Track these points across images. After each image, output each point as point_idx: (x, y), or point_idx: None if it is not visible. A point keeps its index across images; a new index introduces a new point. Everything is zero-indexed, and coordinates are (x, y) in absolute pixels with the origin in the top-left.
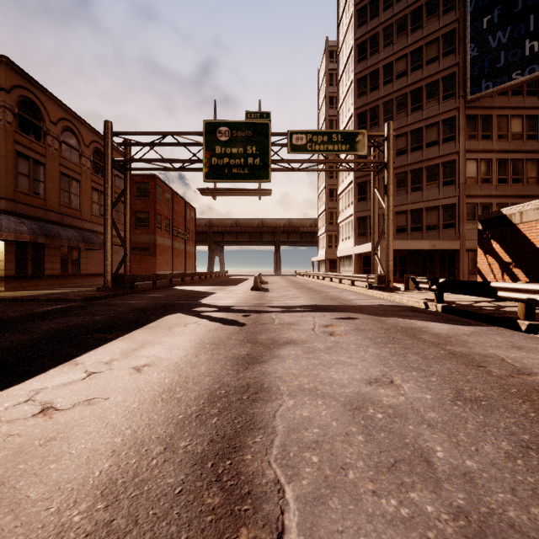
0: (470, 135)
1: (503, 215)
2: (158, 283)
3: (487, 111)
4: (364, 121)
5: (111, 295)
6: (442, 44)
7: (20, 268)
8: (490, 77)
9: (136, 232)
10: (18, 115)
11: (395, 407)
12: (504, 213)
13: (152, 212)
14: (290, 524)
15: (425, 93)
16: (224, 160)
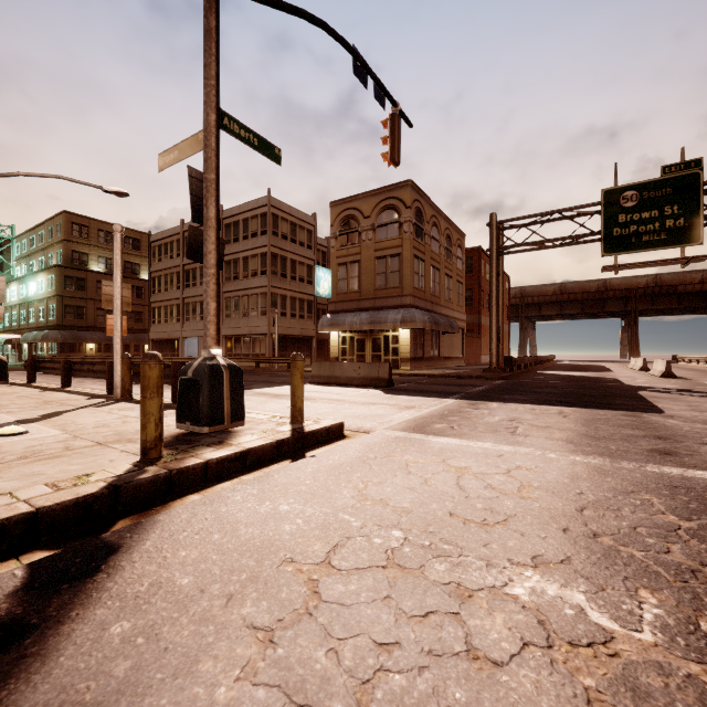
0: None
1: None
2: None
3: None
4: None
5: (507, 376)
6: None
7: (414, 351)
8: None
9: None
10: (414, 225)
11: None
12: None
13: (475, 289)
14: None
15: None
16: (630, 228)
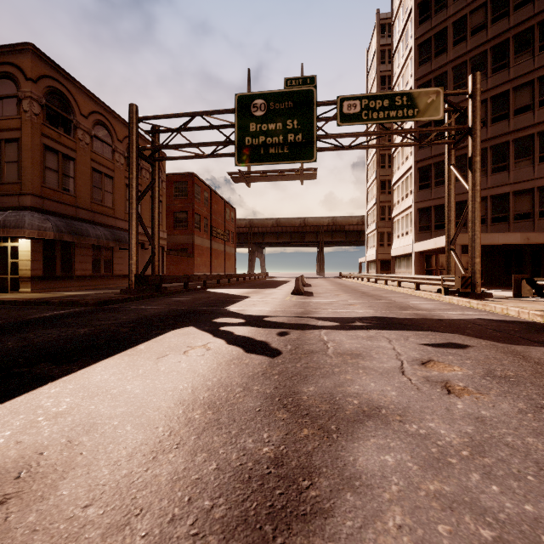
0: None
1: None
2: (193, 285)
3: None
4: None
5: (132, 298)
6: None
7: (48, 268)
8: None
9: (174, 233)
10: (46, 107)
11: None
12: None
13: (190, 212)
14: None
15: (513, 47)
16: (259, 139)
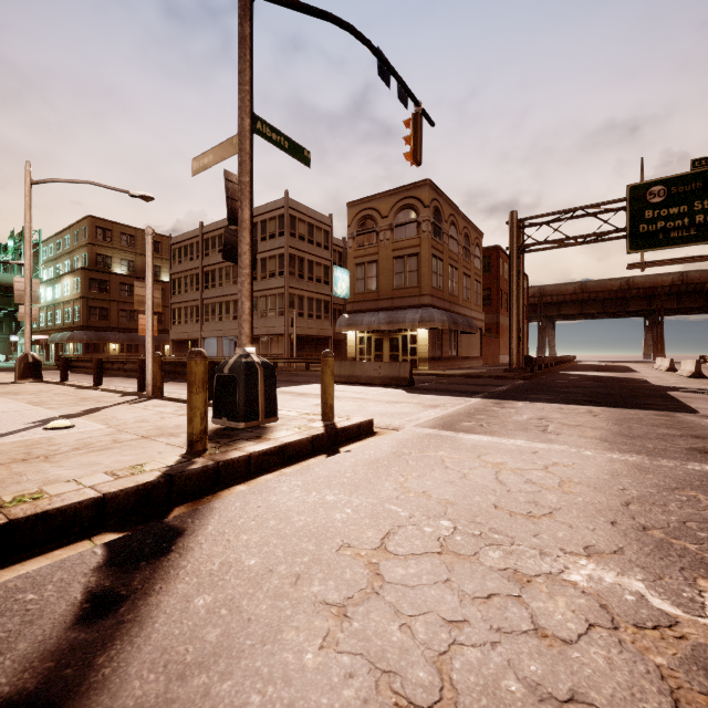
0: None
1: None
2: None
3: None
4: None
5: (528, 376)
6: None
7: (432, 351)
8: None
9: None
10: (432, 224)
11: None
12: None
13: (493, 289)
14: None
15: None
16: (657, 225)
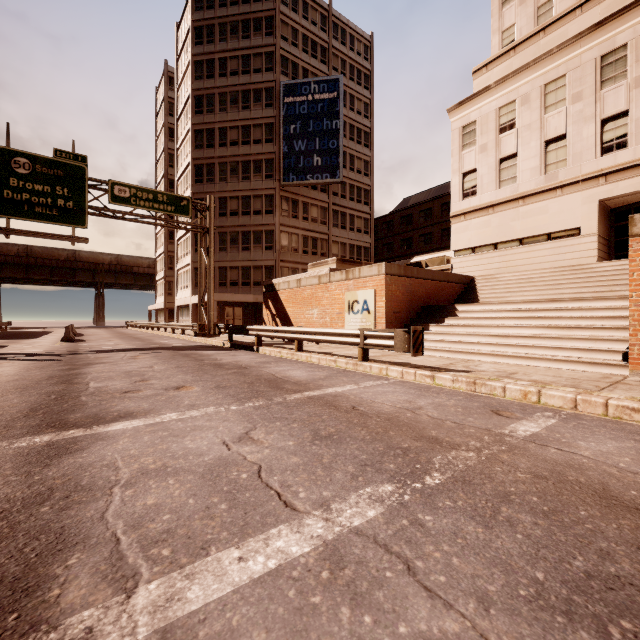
0: (284, 212)
1: (273, 283)
2: None
3: (295, 196)
4: (201, 174)
5: None
6: (265, 131)
7: None
8: (295, 173)
9: None
10: None
11: (145, 370)
12: (273, 282)
13: None
14: (91, 383)
15: (253, 168)
16: (23, 195)
